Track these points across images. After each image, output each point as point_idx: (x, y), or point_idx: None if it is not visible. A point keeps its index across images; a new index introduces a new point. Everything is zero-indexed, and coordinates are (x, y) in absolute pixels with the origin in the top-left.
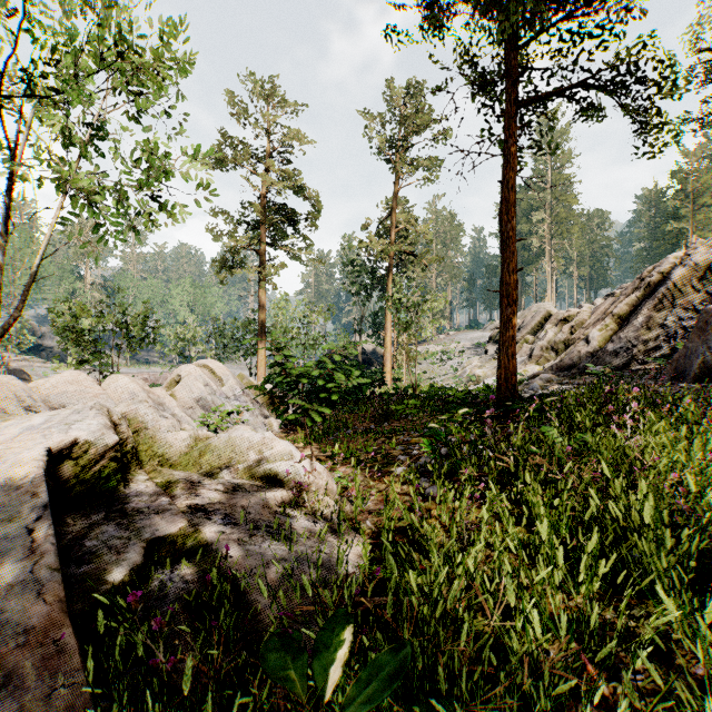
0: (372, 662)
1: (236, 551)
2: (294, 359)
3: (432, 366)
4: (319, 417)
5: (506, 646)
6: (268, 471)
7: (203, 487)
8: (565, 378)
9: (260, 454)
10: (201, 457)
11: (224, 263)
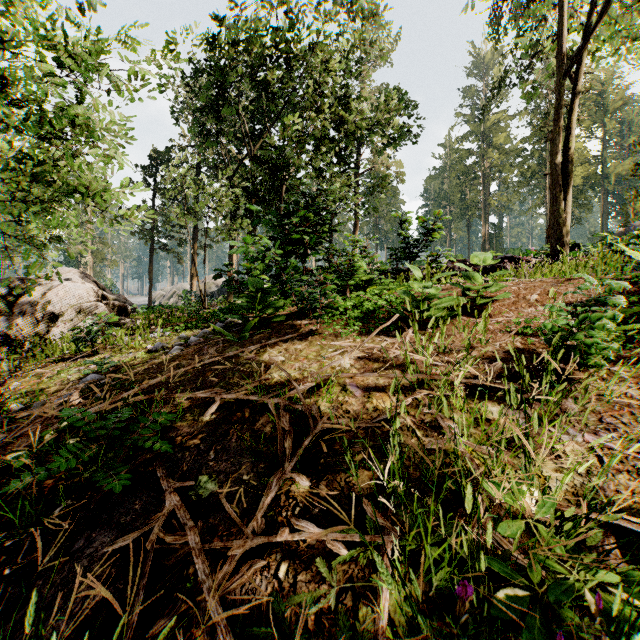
0: None
1: None
2: None
3: None
4: None
5: None
6: None
7: None
8: None
9: None
10: None
11: None
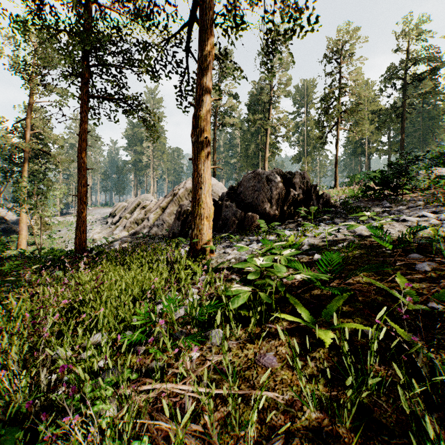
0: None
1: None
2: None
3: (69, 232)
4: None
5: None
6: None
7: None
8: (135, 239)
9: None
10: None
11: None
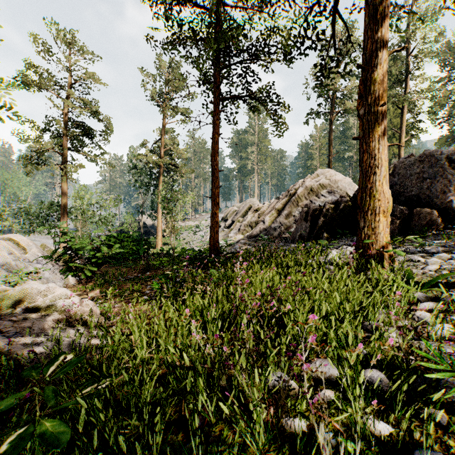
0: (69, 362)
1: (22, 349)
2: (72, 239)
3: (189, 235)
4: (90, 273)
5: (149, 359)
6: (50, 306)
7: (1, 320)
8: (252, 242)
9: (45, 297)
10: (1, 303)
11: (30, 159)
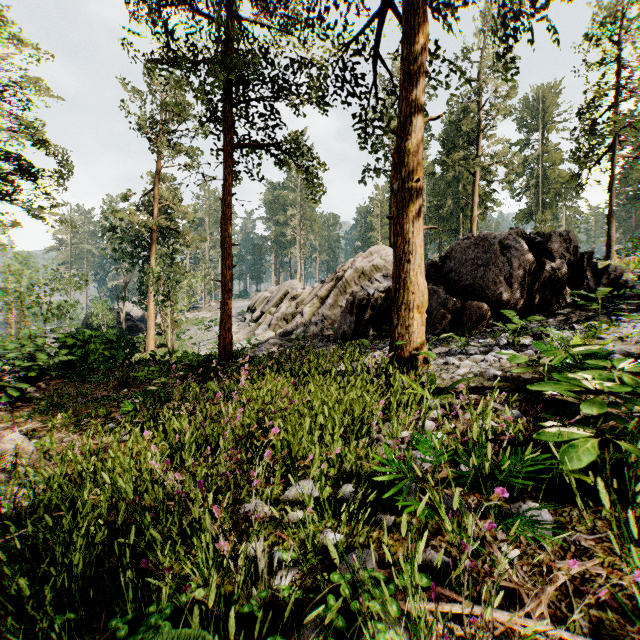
0: None
1: None
2: None
3: (199, 332)
4: (19, 393)
5: (98, 504)
6: None
7: None
8: (286, 342)
9: None
10: None
11: None
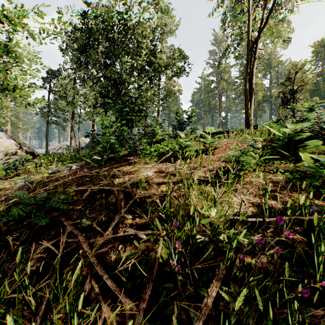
0: None
1: None
2: None
3: None
4: None
5: None
6: None
7: None
8: None
9: None
10: None
11: None
